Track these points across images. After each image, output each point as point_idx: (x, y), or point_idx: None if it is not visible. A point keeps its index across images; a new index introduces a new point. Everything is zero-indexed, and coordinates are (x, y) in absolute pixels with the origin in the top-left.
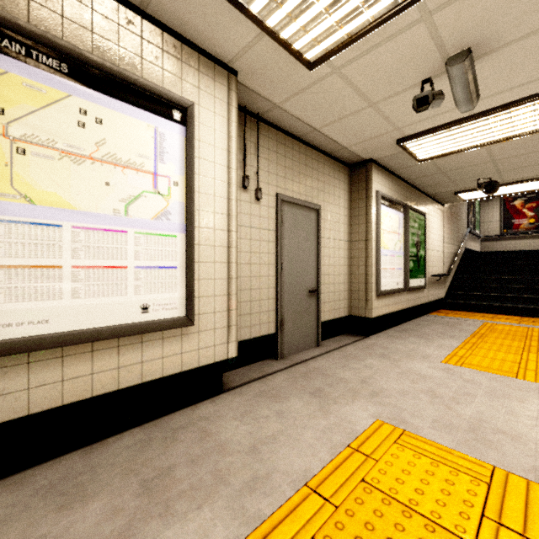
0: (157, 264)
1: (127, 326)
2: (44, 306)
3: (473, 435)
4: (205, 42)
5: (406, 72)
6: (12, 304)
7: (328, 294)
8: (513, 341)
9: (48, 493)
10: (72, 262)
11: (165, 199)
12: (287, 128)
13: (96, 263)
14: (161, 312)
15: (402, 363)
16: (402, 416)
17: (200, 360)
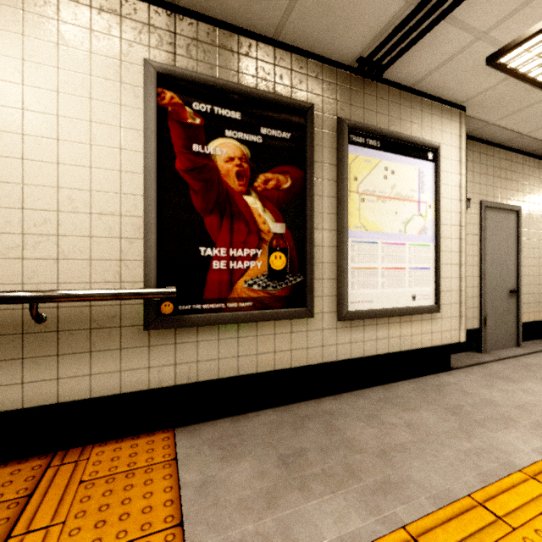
0: (419, 266)
1: (407, 308)
2: (370, 292)
3: None
4: (448, 95)
5: None
6: (359, 290)
7: (527, 295)
8: None
9: (386, 403)
10: (381, 265)
11: (423, 219)
12: (490, 138)
13: (391, 265)
14: (421, 301)
15: None
16: None
17: (441, 339)
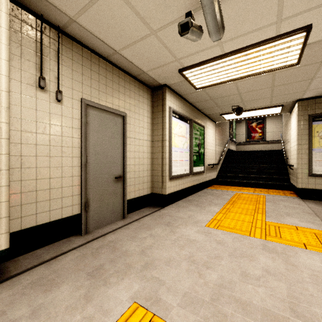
0: None
1: None
2: None
3: (213, 309)
4: None
5: (172, 1)
6: None
7: (134, 179)
8: (249, 205)
9: None
10: None
11: None
12: (92, 47)
13: None
14: None
15: (178, 229)
16: (159, 292)
17: None
